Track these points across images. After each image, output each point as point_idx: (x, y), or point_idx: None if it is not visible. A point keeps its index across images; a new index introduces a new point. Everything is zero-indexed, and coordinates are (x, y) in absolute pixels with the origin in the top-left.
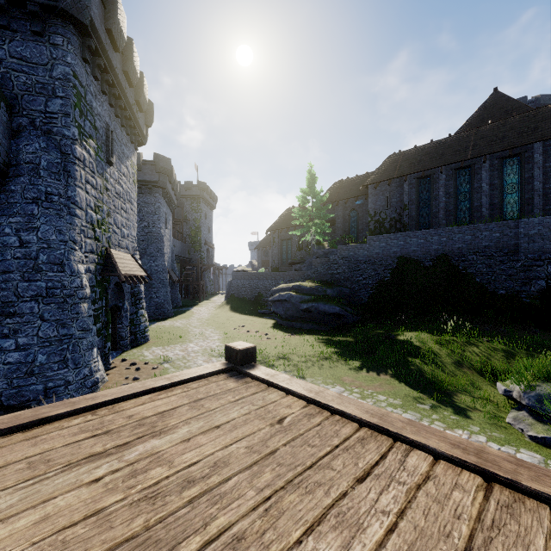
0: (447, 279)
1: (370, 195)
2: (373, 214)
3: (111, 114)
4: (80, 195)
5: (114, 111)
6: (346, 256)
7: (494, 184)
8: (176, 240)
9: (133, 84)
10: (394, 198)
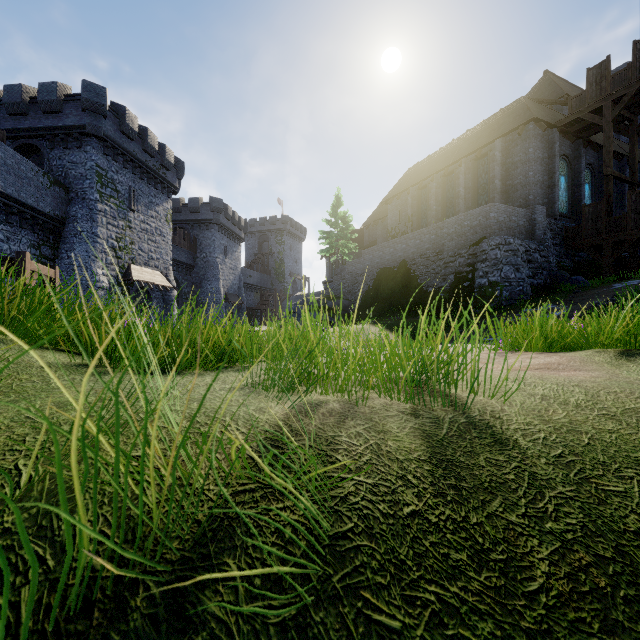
0: (401, 282)
1: (388, 212)
2: (390, 230)
3: (136, 179)
4: (102, 231)
5: (139, 176)
6: (351, 271)
7: (469, 187)
8: (254, 271)
9: (154, 156)
10: (404, 212)
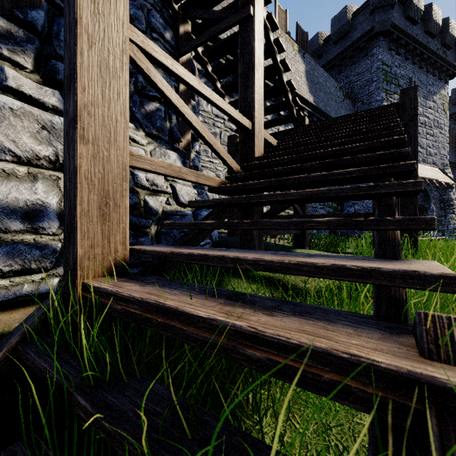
0: None
1: None
2: None
3: (414, 70)
4: None
5: (417, 66)
6: None
7: None
8: None
9: (435, 35)
10: None
